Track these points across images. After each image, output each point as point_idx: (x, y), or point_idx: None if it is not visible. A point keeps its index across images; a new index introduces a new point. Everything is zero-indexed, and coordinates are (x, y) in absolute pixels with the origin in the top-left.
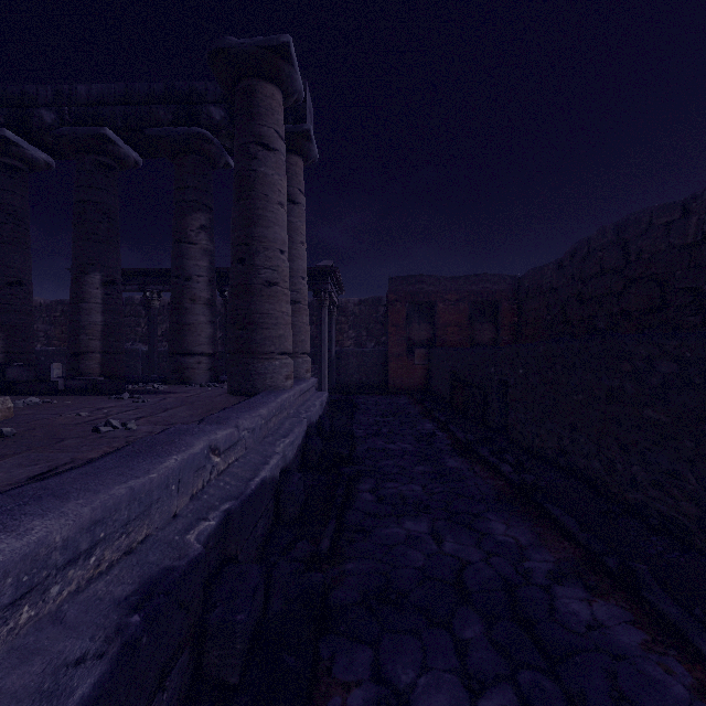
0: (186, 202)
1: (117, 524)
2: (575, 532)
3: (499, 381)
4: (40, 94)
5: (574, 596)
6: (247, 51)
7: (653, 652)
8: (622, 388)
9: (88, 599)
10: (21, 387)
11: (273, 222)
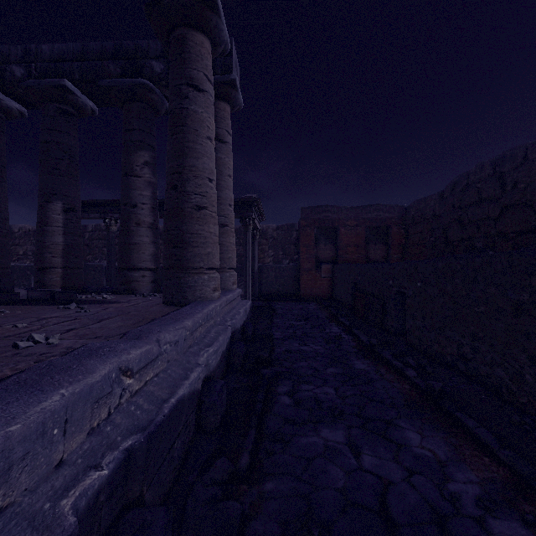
0: (133, 142)
1: None
2: (495, 448)
3: (396, 292)
4: (11, 52)
5: (513, 533)
6: (179, 1)
7: None
8: (532, 303)
9: None
10: None
11: (202, 153)
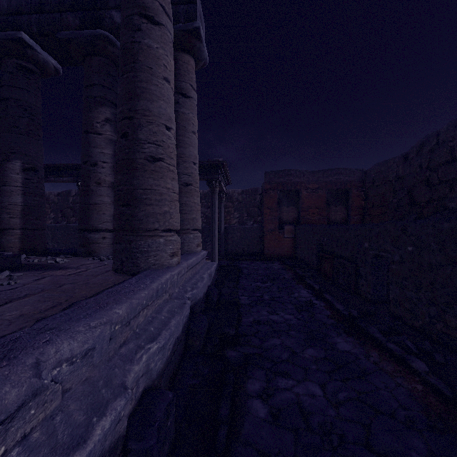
0: (93, 98)
1: None
2: None
3: (374, 255)
4: None
5: None
6: None
7: None
8: None
9: None
10: None
11: (157, 96)
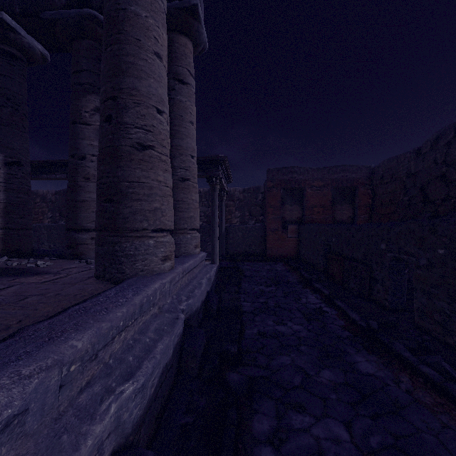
0: (81, 85)
1: None
2: None
3: (392, 258)
4: None
5: None
6: None
7: None
8: None
9: None
10: None
11: (146, 73)
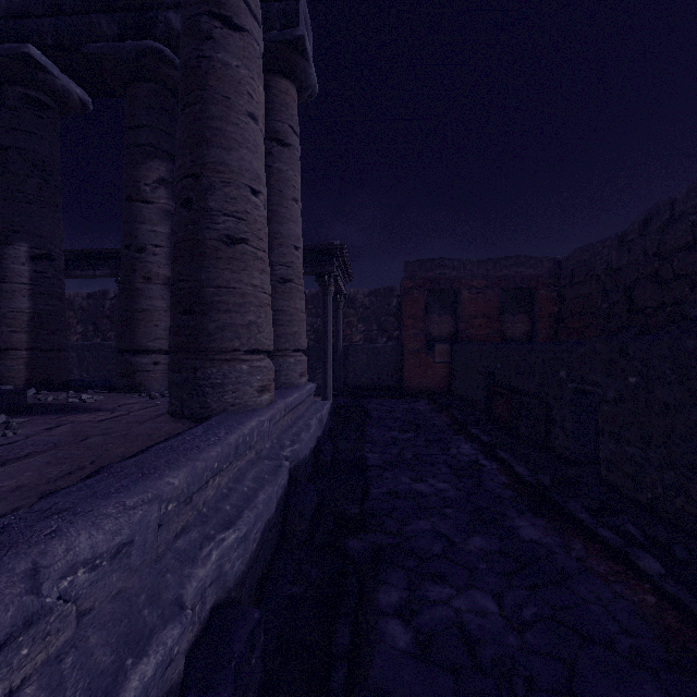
0: (139, 146)
1: None
2: None
3: (574, 390)
4: None
5: None
6: None
7: None
8: None
9: None
10: None
11: (237, 141)
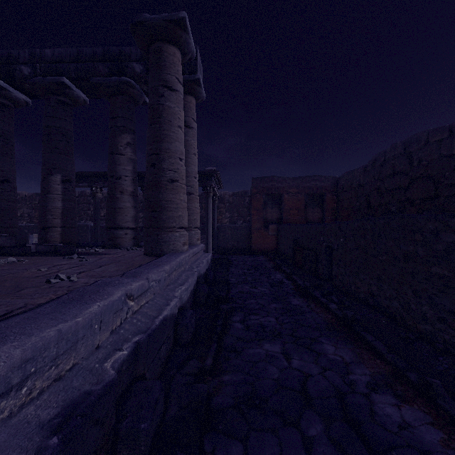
0: (118, 127)
1: (47, 359)
2: (384, 353)
3: (326, 246)
4: (20, 55)
5: (387, 402)
6: (157, 23)
7: (450, 448)
8: (415, 252)
9: (19, 422)
10: (6, 250)
11: (174, 139)
